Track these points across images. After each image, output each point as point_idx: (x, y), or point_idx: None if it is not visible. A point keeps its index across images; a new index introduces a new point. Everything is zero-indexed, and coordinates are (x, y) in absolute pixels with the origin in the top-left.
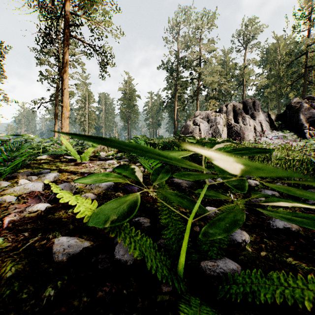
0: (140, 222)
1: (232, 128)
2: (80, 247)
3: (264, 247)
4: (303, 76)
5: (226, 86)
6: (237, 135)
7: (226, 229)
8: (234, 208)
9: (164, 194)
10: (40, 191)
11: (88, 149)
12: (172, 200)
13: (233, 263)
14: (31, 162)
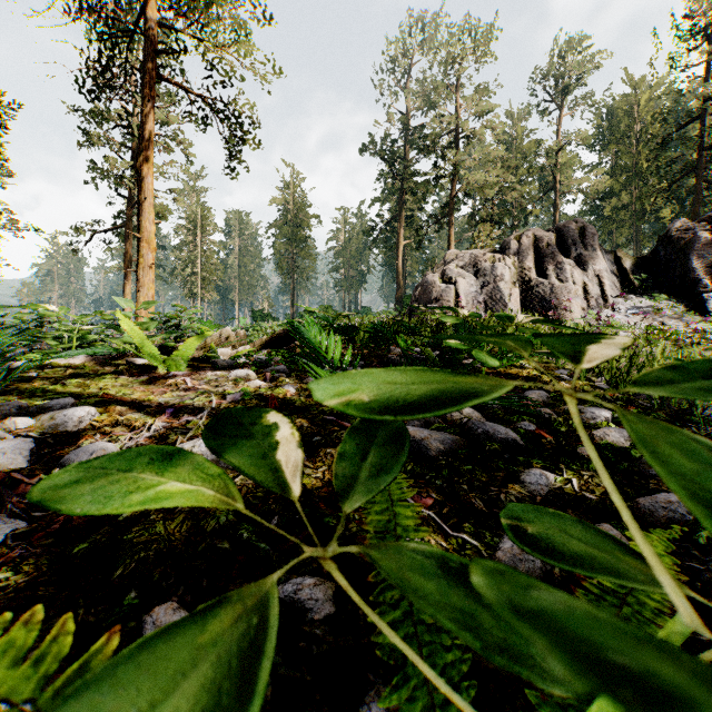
0: (299, 601)
1: (531, 289)
2: None
3: None
4: (696, 170)
5: (515, 194)
6: (545, 306)
7: None
8: None
9: (388, 573)
10: (13, 473)
11: (188, 342)
12: (426, 612)
13: None
14: (40, 375)
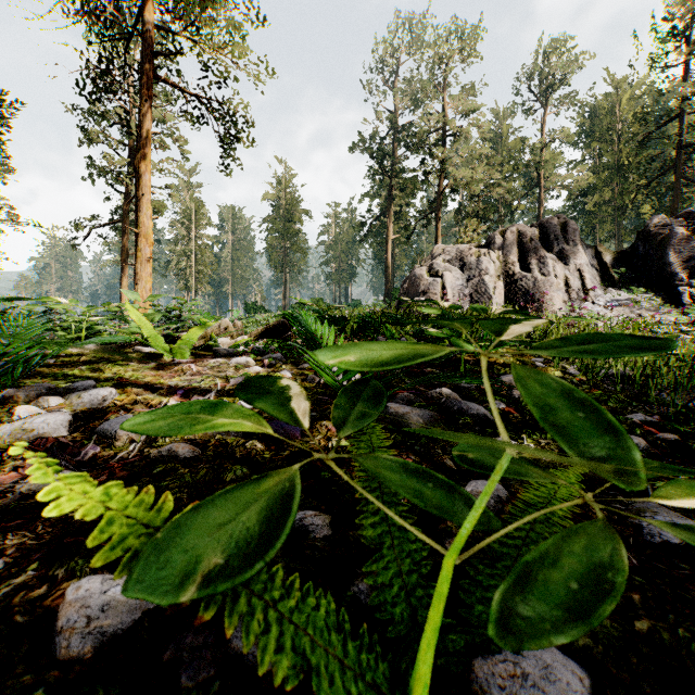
0: (304, 526)
1: (515, 282)
2: (136, 610)
3: (638, 602)
4: (675, 167)
5: (501, 190)
6: (528, 299)
7: (575, 605)
8: (555, 493)
9: (369, 469)
10: (60, 438)
11: (191, 332)
12: (392, 488)
13: (566, 663)
14: (56, 362)
